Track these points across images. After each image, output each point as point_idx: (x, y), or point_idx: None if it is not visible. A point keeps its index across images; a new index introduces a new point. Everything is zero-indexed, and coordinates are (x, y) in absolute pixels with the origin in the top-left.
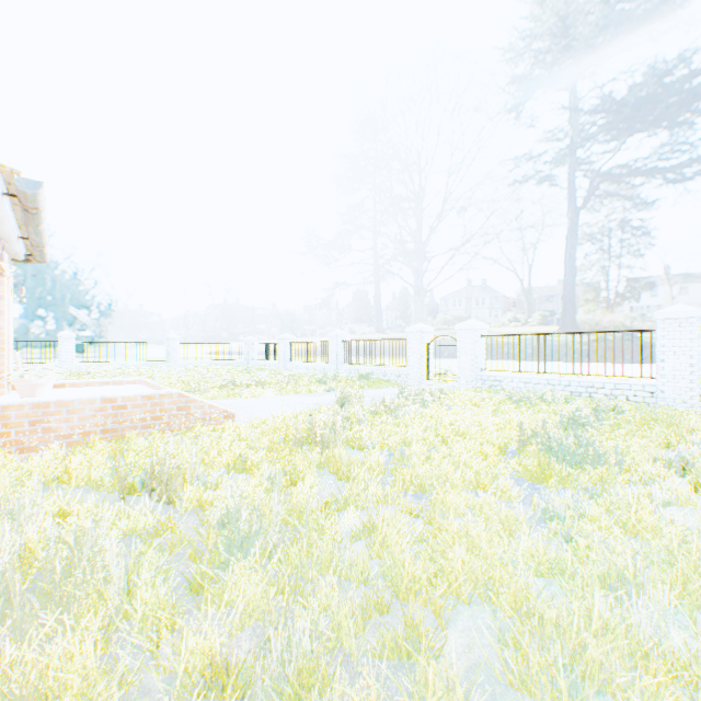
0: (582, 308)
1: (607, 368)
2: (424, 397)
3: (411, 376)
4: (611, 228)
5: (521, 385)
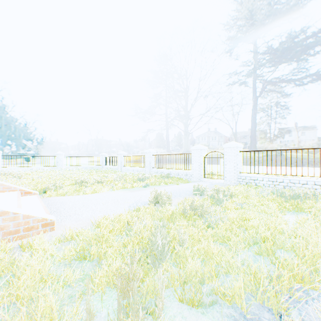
0: (265, 140)
1: (287, 169)
2: (220, 196)
3: (194, 175)
4: (280, 102)
5: (270, 182)
